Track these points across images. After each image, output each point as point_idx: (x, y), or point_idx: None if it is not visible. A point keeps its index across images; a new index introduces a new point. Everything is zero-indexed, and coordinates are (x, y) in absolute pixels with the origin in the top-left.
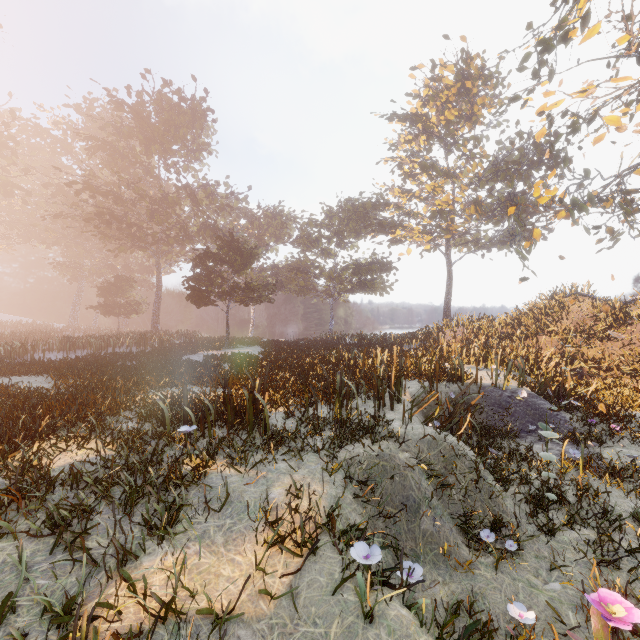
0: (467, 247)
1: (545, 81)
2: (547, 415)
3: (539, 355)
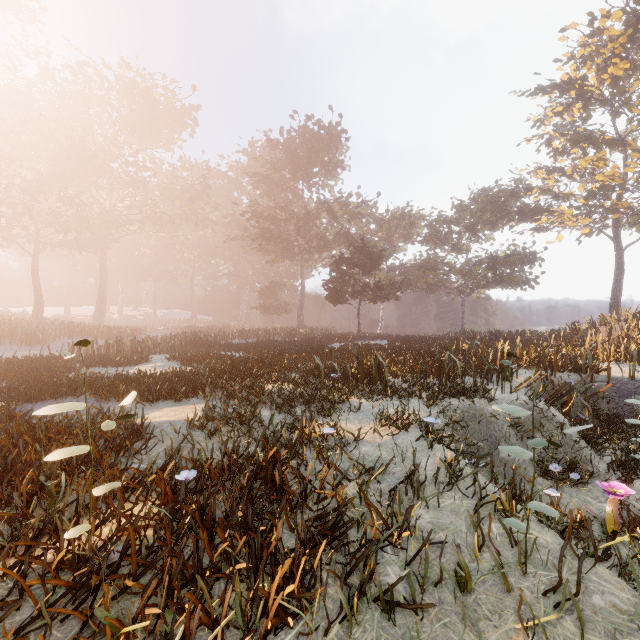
0: None
1: None
2: None
3: None
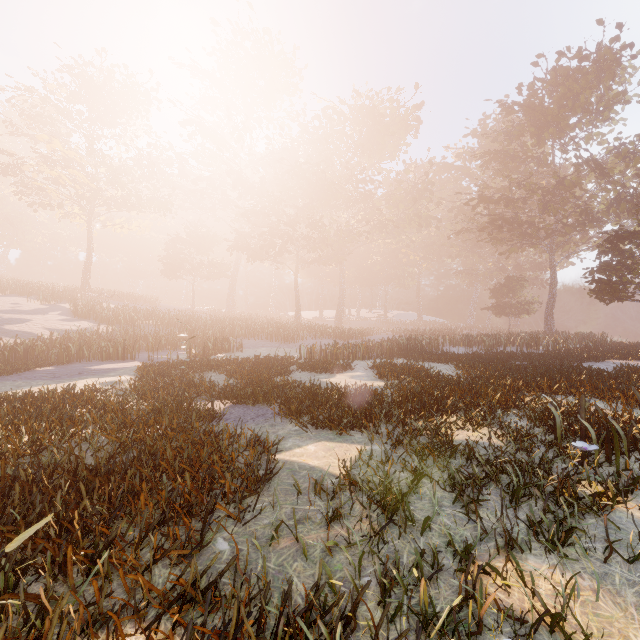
0: None
1: None
2: None
3: None
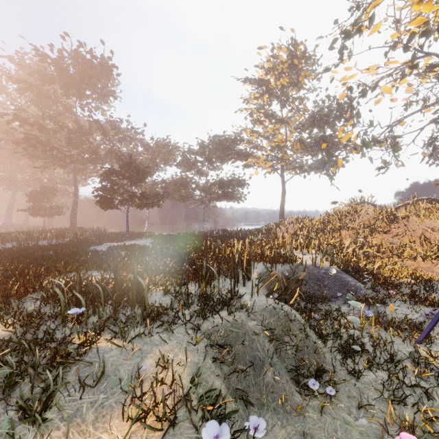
0: (295, 171)
1: (346, 60)
2: (349, 285)
3: (342, 243)
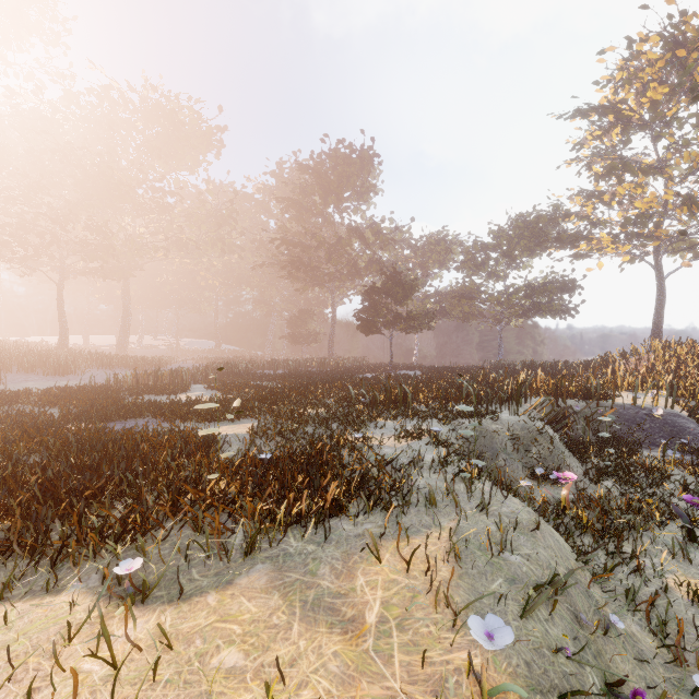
0: (693, 252)
1: None
2: (685, 433)
3: None
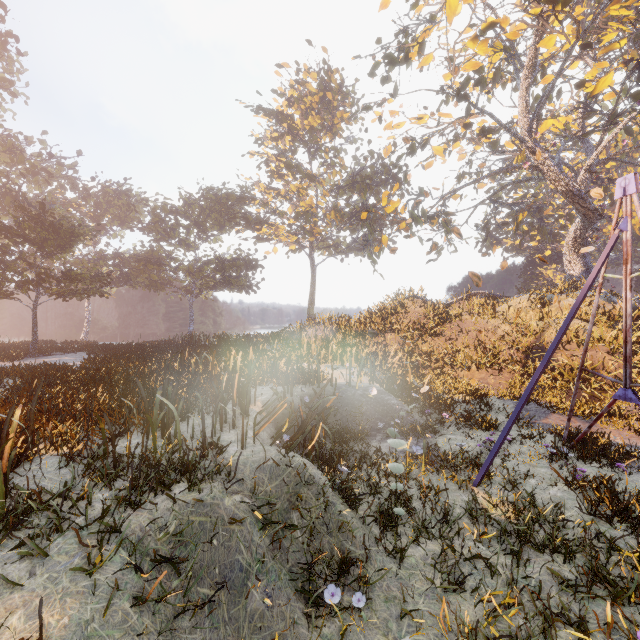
0: (329, 251)
1: (391, 99)
2: (393, 410)
3: (386, 351)
